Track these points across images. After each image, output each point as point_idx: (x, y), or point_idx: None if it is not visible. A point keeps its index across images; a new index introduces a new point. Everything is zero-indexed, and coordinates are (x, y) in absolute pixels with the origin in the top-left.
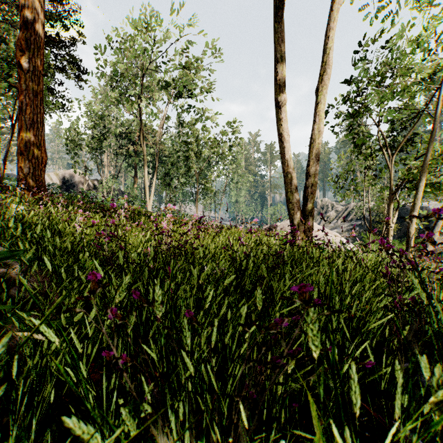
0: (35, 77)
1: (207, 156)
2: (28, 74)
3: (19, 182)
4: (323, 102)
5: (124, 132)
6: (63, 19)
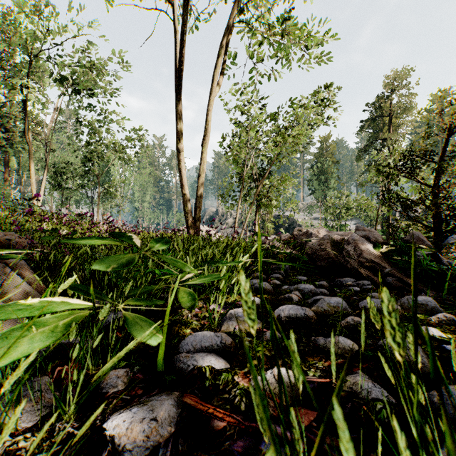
0: None
1: None
2: None
3: None
4: (206, 152)
5: None
6: None
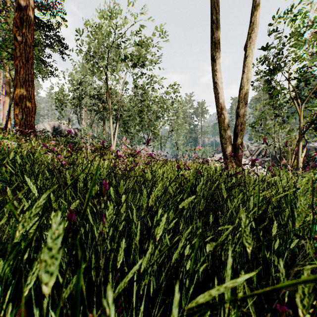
0: (27, 47)
1: (155, 110)
2: (22, 44)
3: (15, 125)
4: (251, 55)
5: (96, 94)
6: (50, 8)
